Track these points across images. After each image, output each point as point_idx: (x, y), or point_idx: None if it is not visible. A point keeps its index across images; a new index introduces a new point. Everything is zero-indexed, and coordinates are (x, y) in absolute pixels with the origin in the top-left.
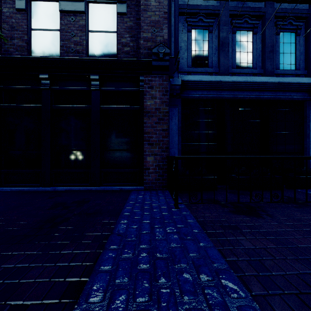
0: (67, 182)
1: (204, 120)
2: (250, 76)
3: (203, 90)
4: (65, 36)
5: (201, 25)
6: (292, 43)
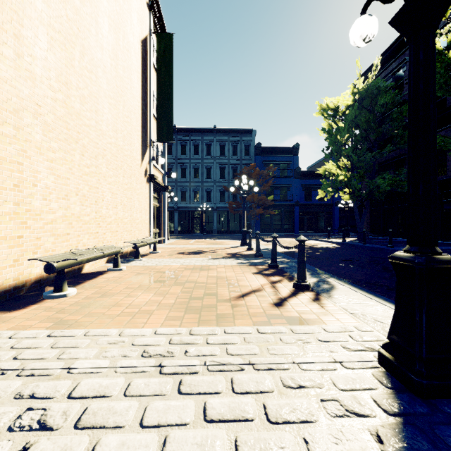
0: (449, 239)
1: None
2: None
3: None
4: (449, 163)
5: None
6: None
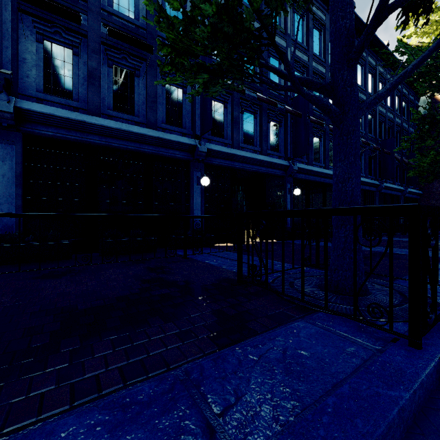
0: None
1: (65, 168)
2: (131, 123)
3: (60, 127)
4: None
5: (61, 41)
6: (179, 99)
